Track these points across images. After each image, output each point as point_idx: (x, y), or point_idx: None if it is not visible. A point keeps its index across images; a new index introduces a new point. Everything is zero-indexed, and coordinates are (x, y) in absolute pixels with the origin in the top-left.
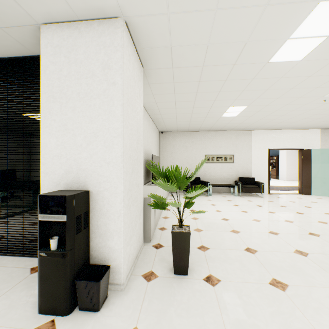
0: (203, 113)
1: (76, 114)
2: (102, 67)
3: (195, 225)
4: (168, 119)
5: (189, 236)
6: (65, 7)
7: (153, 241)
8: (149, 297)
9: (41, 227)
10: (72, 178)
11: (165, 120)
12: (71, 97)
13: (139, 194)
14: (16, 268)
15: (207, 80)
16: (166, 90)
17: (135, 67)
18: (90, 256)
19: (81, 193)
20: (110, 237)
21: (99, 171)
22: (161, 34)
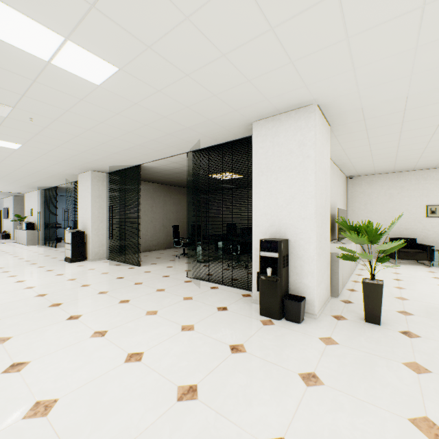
0: (417, 150)
1: (278, 183)
2: (298, 145)
3: (398, 294)
4: (359, 162)
5: (381, 288)
6: (273, 110)
7: (341, 297)
8: (340, 327)
9: (261, 260)
10: (275, 229)
11: (355, 164)
12: (274, 171)
13: (326, 247)
14: (232, 292)
15: (414, 119)
16: (356, 137)
17: (323, 133)
18: (289, 289)
19: (285, 240)
20: (305, 276)
21: (296, 225)
22: (351, 103)
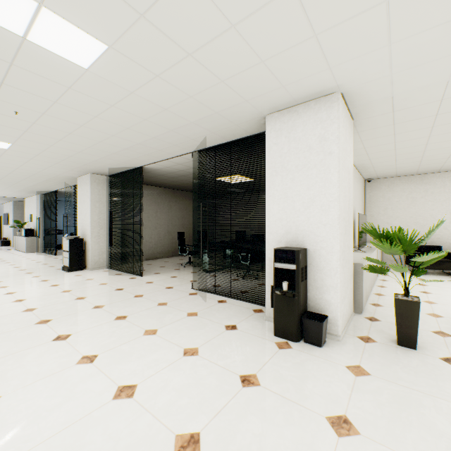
0: (447, 148)
1: (294, 184)
2: (318, 140)
3: (429, 310)
4: (380, 163)
5: (418, 306)
6: (289, 100)
7: (365, 314)
8: (369, 352)
9: (275, 273)
10: (291, 237)
11: (375, 165)
12: (290, 170)
13: (349, 257)
14: (242, 307)
15: None
16: (381, 133)
17: (346, 127)
18: (307, 305)
19: (303, 250)
20: (326, 291)
21: (315, 232)
22: (380, 90)
